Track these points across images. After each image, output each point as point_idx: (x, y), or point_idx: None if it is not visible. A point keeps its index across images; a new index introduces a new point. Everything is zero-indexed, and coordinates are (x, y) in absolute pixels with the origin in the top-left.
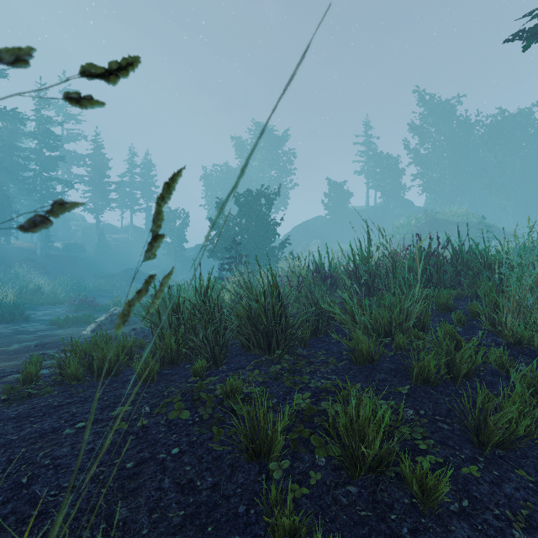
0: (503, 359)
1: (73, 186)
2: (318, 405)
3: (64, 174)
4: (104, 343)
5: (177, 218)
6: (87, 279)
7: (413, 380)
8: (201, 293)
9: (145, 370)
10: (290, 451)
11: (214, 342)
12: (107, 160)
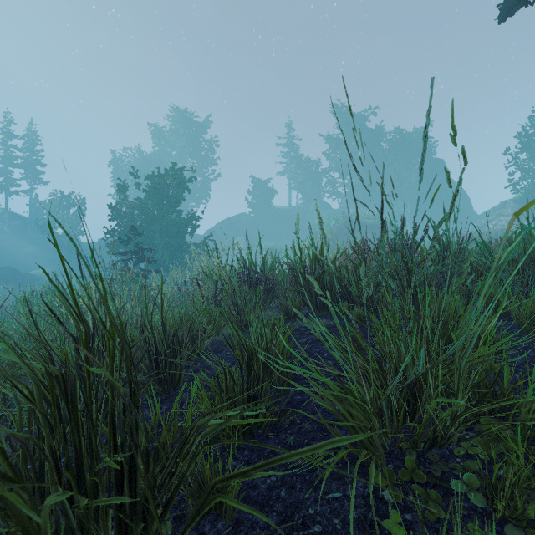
0: None
1: None
2: None
3: None
4: None
5: (72, 206)
6: None
7: None
8: None
9: None
10: None
11: None
12: None
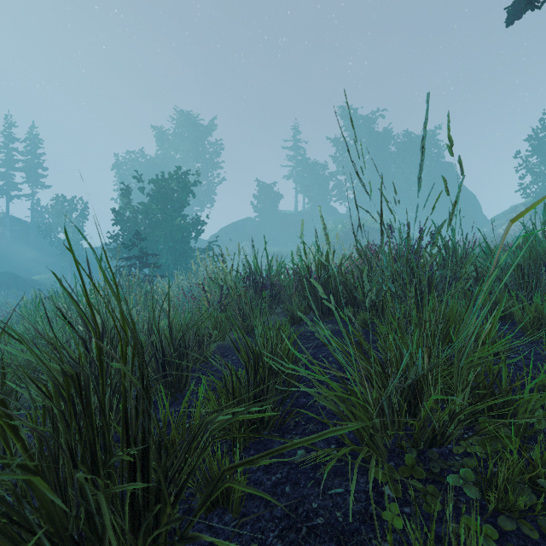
0: None
1: None
2: None
3: None
4: None
5: (74, 210)
6: None
7: None
8: None
9: None
10: None
11: None
12: None
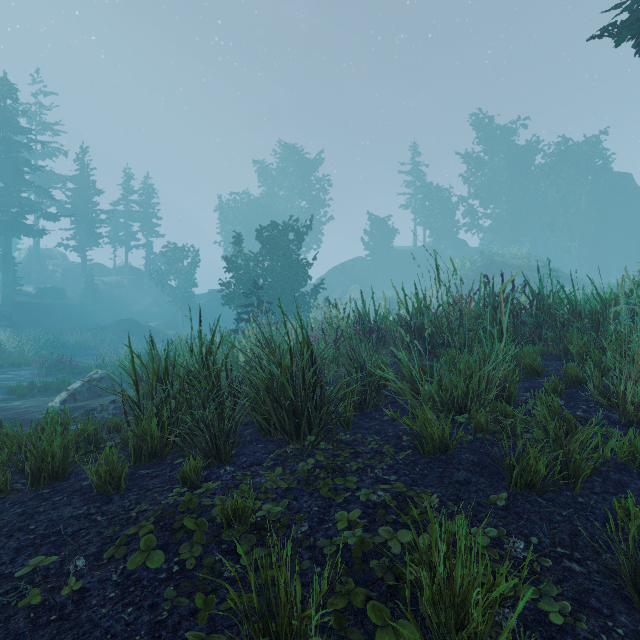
0: (634, 448)
1: (49, 214)
2: (373, 532)
3: (38, 199)
4: (61, 425)
5: (185, 258)
6: (67, 333)
7: (511, 484)
8: (201, 353)
9: (105, 474)
10: (332, 638)
11: (218, 425)
12: (94, 184)
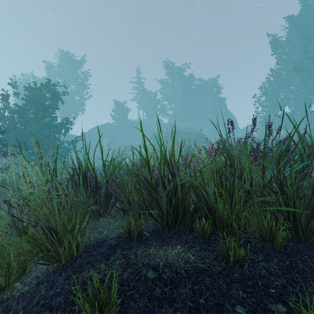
0: None
1: None
2: None
3: None
4: None
5: None
6: None
7: None
8: None
9: None
10: None
11: None
12: None
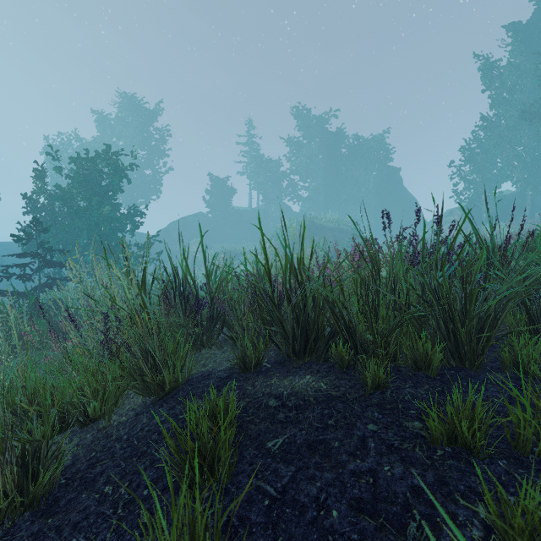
0: None
1: None
2: None
3: None
4: None
5: None
6: None
7: None
8: None
9: None
10: None
11: None
12: None
